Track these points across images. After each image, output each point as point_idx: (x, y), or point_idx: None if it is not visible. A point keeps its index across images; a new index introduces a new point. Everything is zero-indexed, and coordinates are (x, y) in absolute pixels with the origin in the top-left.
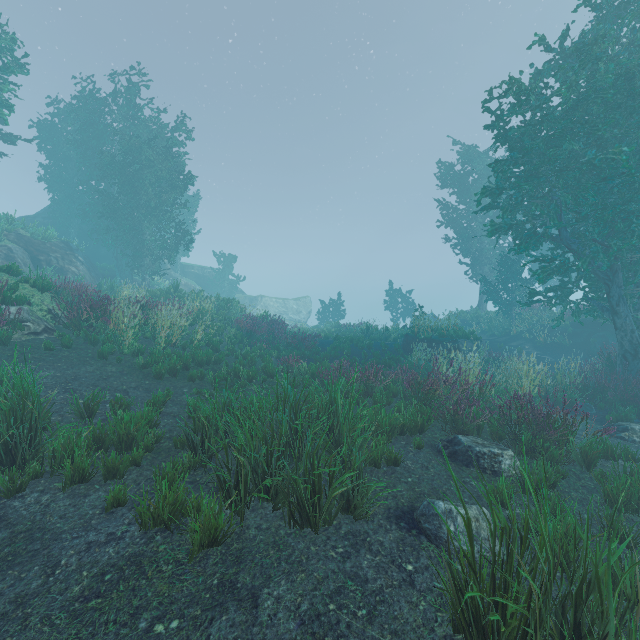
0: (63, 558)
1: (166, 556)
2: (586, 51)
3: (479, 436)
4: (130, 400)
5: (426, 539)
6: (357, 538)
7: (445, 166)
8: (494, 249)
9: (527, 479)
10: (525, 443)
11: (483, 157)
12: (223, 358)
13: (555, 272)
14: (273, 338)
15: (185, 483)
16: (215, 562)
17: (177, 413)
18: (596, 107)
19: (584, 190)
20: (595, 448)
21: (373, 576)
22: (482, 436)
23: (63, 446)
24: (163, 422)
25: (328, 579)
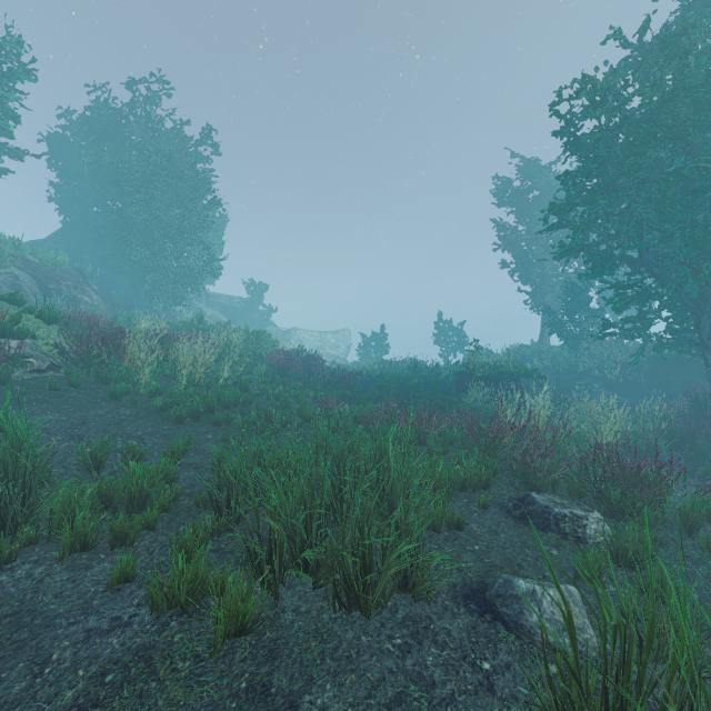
0: (55, 651)
1: (182, 649)
2: (673, 43)
3: (554, 493)
4: (145, 449)
5: (503, 627)
6: (418, 625)
7: (502, 182)
8: (558, 275)
9: (666, 572)
10: (612, 502)
11: (545, 172)
12: (253, 399)
13: (634, 300)
14: (309, 376)
15: (207, 551)
16: (243, 657)
17: (199, 464)
18: (684, 108)
19: (670, 205)
20: (698, 509)
21: (441, 678)
22: (557, 492)
23: (62, 506)
24: (183, 475)
25: (385, 682)
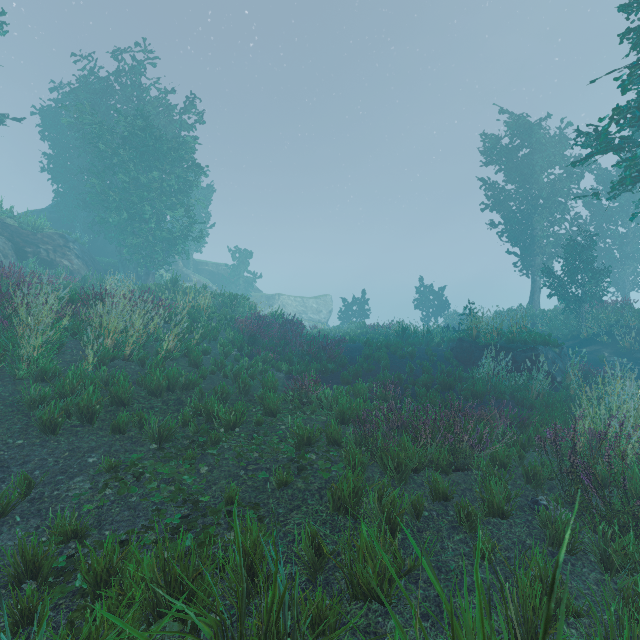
0: None
1: None
2: None
3: None
4: None
5: None
6: None
7: (489, 140)
8: (548, 236)
9: None
10: None
11: (535, 128)
12: (198, 380)
13: None
14: (285, 343)
15: None
16: None
17: (5, 558)
18: None
19: None
20: None
21: None
22: None
23: None
24: None
25: None
